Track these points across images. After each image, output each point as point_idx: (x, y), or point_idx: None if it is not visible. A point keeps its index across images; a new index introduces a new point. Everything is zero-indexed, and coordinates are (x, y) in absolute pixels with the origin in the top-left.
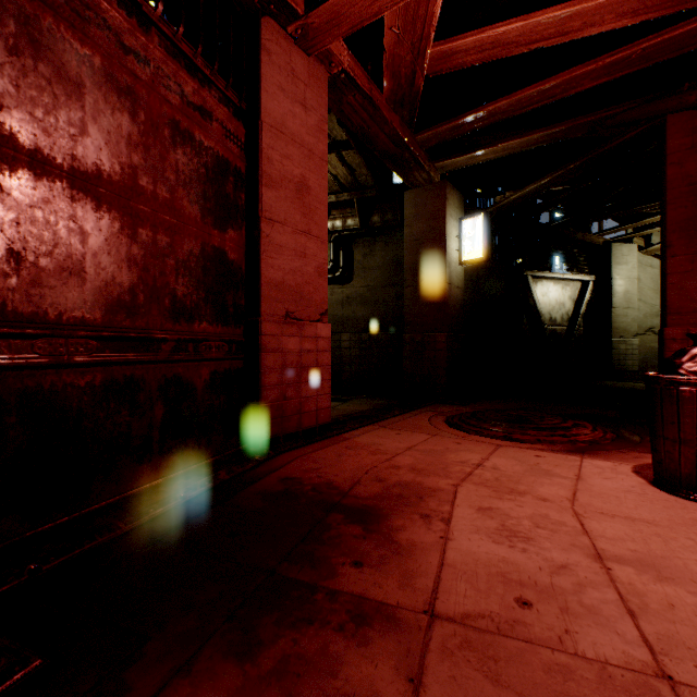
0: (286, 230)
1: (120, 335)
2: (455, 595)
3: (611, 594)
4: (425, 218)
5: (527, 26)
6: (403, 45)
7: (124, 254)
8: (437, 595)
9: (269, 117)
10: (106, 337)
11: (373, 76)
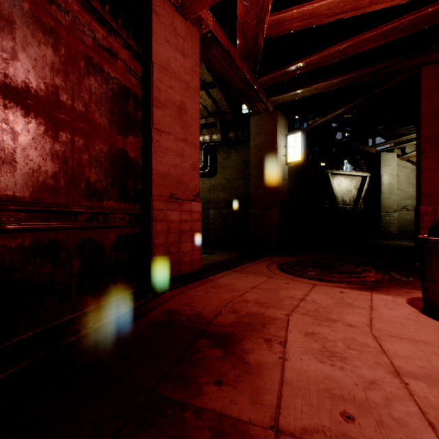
0: (170, 138)
1: (44, 209)
2: (294, 410)
3: (413, 407)
4: (263, 134)
5: (333, 3)
6: (250, 14)
7: (48, 149)
8: (280, 410)
9: (158, 59)
10: (33, 210)
11: (229, 37)
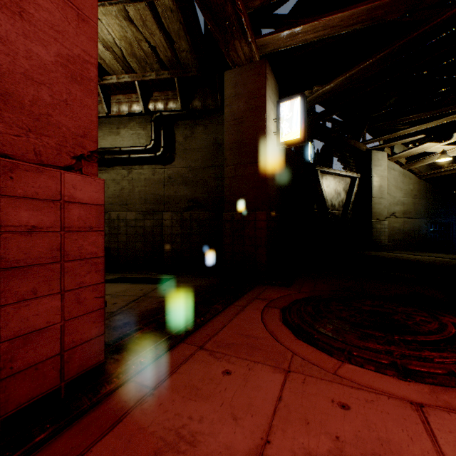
0: None
1: None
2: None
3: None
4: (245, 97)
5: None
6: None
7: None
8: None
9: None
10: None
11: None
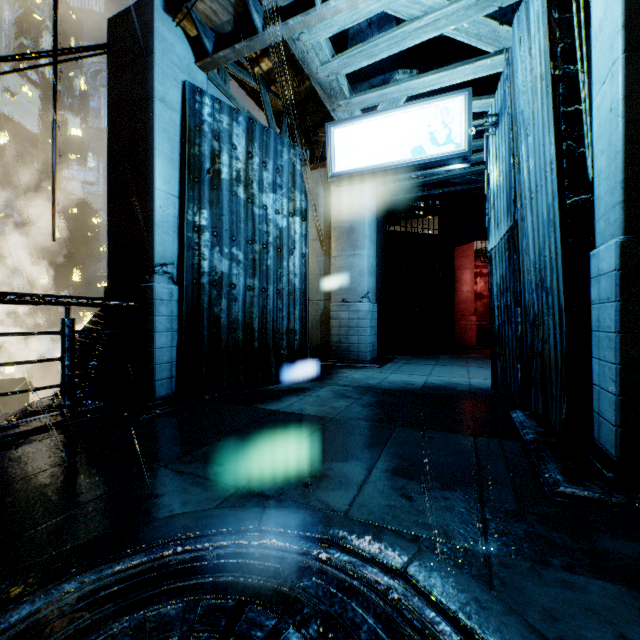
0: None
1: None
2: None
3: None
4: None
5: None
6: None
7: None
8: None
9: None
10: None
11: None
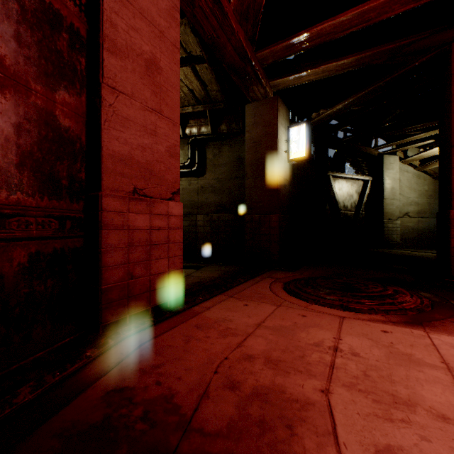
0: (134, 104)
1: None
2: None
3: None
4: (261, 125)
5: None
6: None
7: None
8: None
9: None
10: None
11: None
